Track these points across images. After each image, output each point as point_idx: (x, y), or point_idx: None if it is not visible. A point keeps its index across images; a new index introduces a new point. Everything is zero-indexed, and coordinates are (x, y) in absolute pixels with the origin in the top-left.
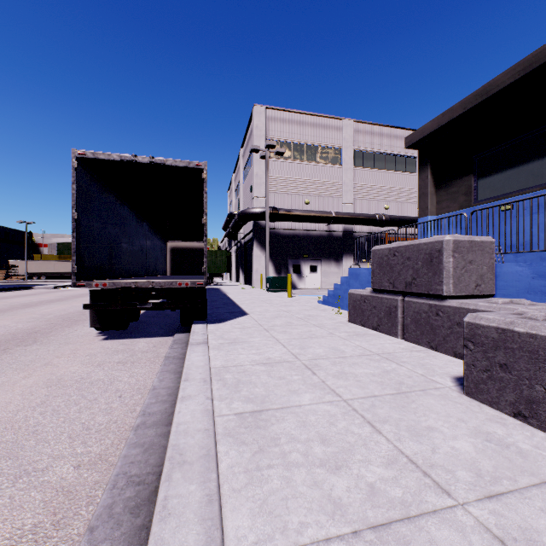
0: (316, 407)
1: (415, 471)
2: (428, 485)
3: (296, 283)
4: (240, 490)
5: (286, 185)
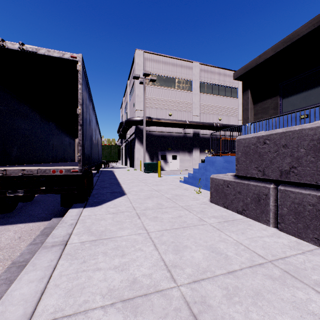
0: None
1: None
2: None
3: (163, 167)
4: None
5: (157, 103)
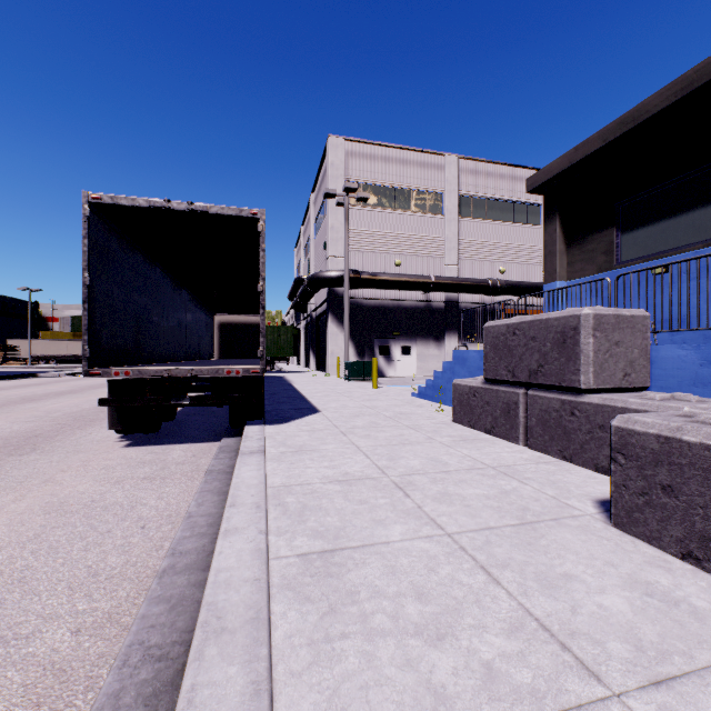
0: (410, 544)
1: (550, 642)
2: (569, 664)
3: (384, 369)
4: (300, 673)
5: (370, 241)
